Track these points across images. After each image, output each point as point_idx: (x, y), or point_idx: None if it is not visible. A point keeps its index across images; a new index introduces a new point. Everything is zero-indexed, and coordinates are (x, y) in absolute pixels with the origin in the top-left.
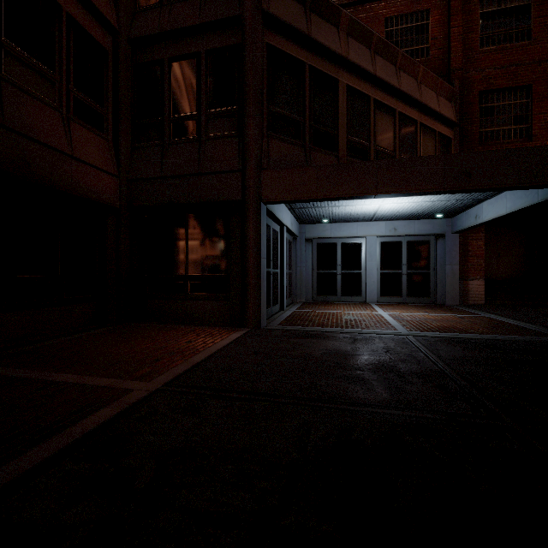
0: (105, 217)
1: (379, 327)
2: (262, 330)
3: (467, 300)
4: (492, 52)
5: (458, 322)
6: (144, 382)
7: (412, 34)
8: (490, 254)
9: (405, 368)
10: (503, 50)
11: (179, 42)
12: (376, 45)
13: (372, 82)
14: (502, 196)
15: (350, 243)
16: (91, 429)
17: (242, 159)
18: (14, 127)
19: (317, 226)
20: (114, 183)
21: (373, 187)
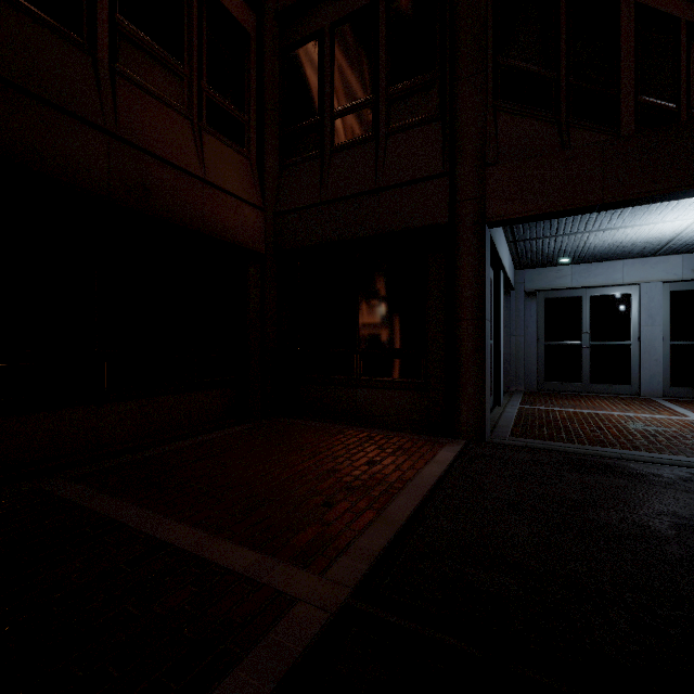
0: (246, 267)
1: None
2: (488, 445)
3: None
4: None
5: None
6: (312, 572)
7: None
8: None
9: None
10: None
11: None
12: None
13: None
14: None
15: (608, 296)
16: None
17: (450, 154)
18: (130, 138)
19: (545, 271)
20: (257, 218)
21: None
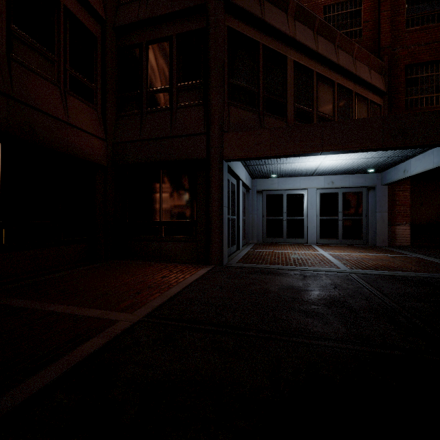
0: (95, 173)
1: (323, 265)
2: (224, 267)
3: (394, 242)
4: (417, 32)
5: (391, 261)
6: (127, 313)
7: (347, 19)
8: (413, 203)
9: (355, 303)
10: (426, 29)
11: (154, 28)
12: (318, 27)
13: (314, 58)
14: (429, 153)
15: (294, 194)
16: (81, 359)
17: (207, 124)
18: (21, 98)
19: (266, 180)
20: (102, 145)
21: (320, 146)
